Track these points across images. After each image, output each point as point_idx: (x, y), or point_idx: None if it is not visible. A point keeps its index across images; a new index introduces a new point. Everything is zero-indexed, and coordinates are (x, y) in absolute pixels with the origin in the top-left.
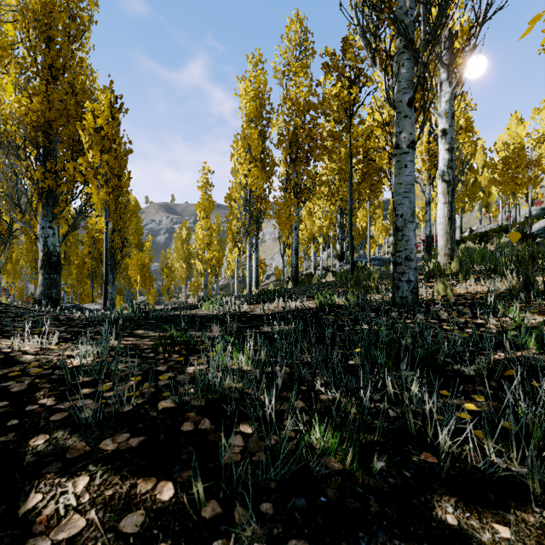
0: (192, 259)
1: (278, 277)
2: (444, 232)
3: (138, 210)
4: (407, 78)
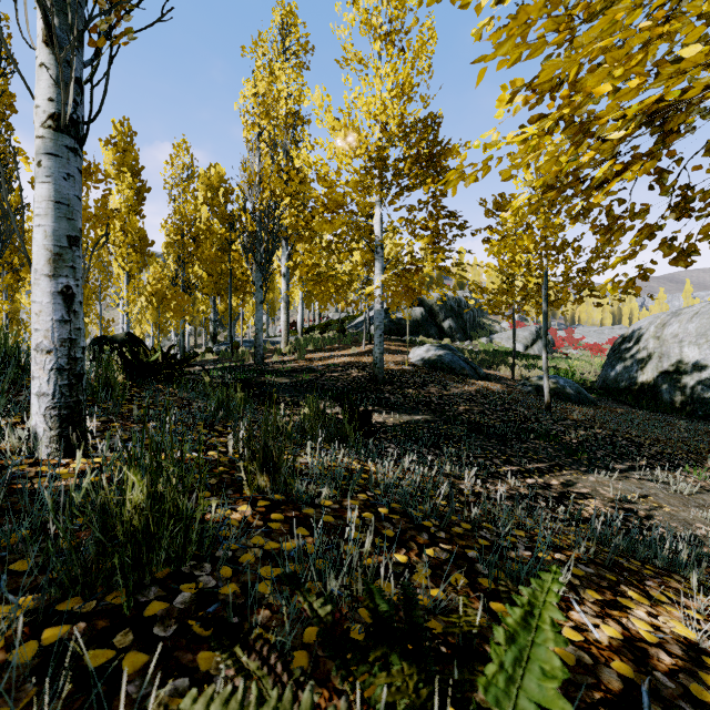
0: None
1: None
2: (284, 329)
3: None
4: (260, 277)
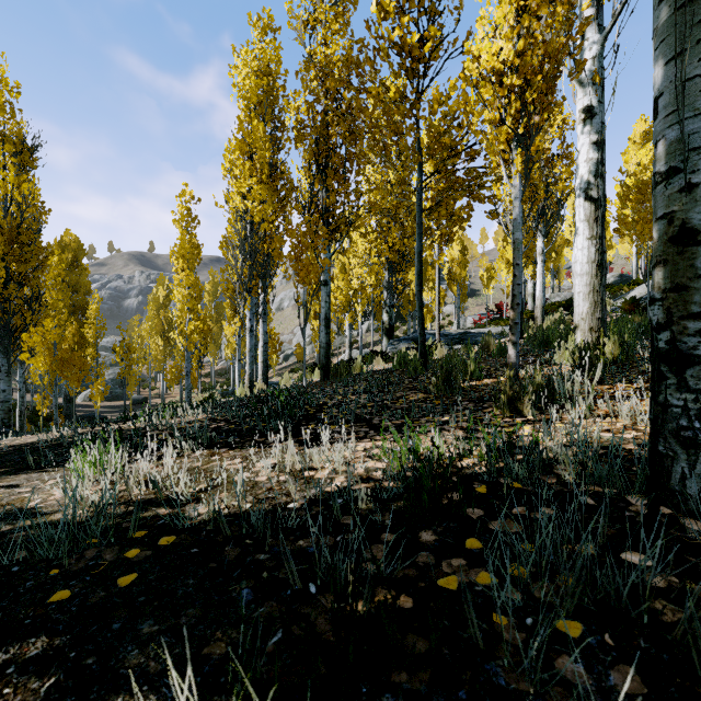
0: (172, 332)
1: (300, 358)
2: (590, 288)
3: (81, 256)
4: None
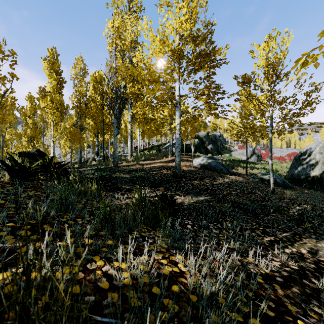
0: None
1: None
2: (130, 149)
3: None
4: (116, 122)
